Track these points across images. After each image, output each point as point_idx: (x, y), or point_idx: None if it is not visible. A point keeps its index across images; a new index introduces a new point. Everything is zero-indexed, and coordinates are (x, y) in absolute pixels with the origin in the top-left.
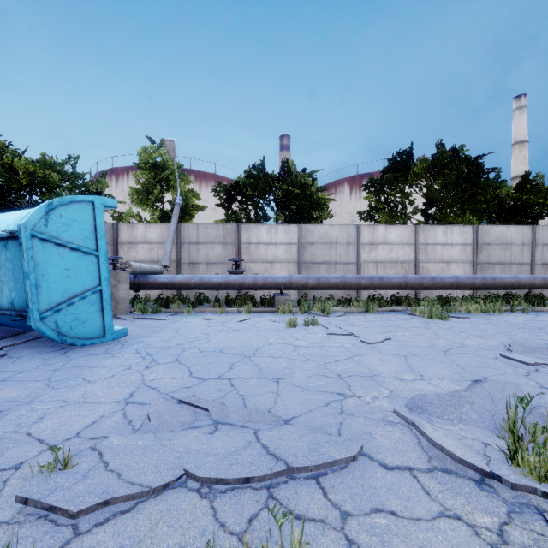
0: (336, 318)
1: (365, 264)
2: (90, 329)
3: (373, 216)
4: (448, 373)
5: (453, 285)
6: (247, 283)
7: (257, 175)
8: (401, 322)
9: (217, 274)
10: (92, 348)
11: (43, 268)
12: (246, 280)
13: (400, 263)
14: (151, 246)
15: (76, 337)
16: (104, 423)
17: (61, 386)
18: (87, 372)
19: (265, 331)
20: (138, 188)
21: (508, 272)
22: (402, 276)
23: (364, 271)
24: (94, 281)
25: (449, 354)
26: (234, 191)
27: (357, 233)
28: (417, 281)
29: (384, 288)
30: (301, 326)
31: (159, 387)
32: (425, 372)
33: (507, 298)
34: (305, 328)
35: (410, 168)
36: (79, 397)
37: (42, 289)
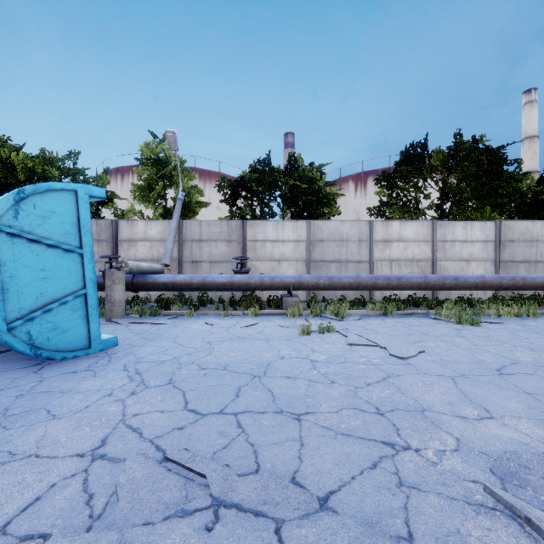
0: (353, 322)
1: (378, 262)
2: (72, 339)
3: (384, 212)
4: (521, 407)
5: (478, 286)
6: (252, 284)
7: (262, 169)
8: (427, 328)
9: (221, 273)
10: (73, 363)
11: (11, 268)
12: (252, 280)
13: (416, 261)
14: (151, 243)
15: (55, 350)
16: (50, 502)
17: (15, 425)
18: (57, 400)
19: (274, 340)
20: (140, 185)
21: (533, 271)
22: (422, 276)
23: (377, 270)
24: (77, 283)
25: (506, 374)
26: (238, 186)
27: (370, 229)
28: (438, 281)
29: (402, 289)
30: (316, 333)
31: (142, 428)
32: (489, 405)
33: (535, 299)
34: (320, 336)
35: (424, 160)
36: (31, 446)
37: (10, 294)
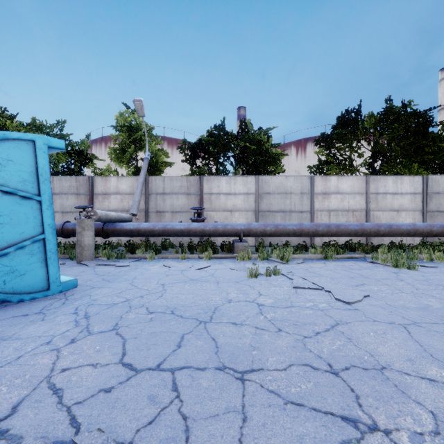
0: (297, 265)
1: (318, 212)
2: (30, 282)
3: (322, 169)
4: None
5: (410, 232)
6: (207, 230)
7: (218, 133)
8: (367, 271)
9: (181, 221)
10: (29, 305)
11: None
12: (206, 227)
13: (351, 211)
14: (122, 196)
15: (11, 292)
16: None
17: None
18: None
19: (224, 282)
20: (115, 148)
21: None
22: (359, 224)
23: (317, 219)
24: (36, 228)
25: None
26: (197, 148)
27: (310, 183)
28: (374, 228)
29: (341, 236)
30: (263, 276)
31: (65, 389)
32: None
33: None
34: (267, 278)
35: (358, 124)
36: None
37: None
